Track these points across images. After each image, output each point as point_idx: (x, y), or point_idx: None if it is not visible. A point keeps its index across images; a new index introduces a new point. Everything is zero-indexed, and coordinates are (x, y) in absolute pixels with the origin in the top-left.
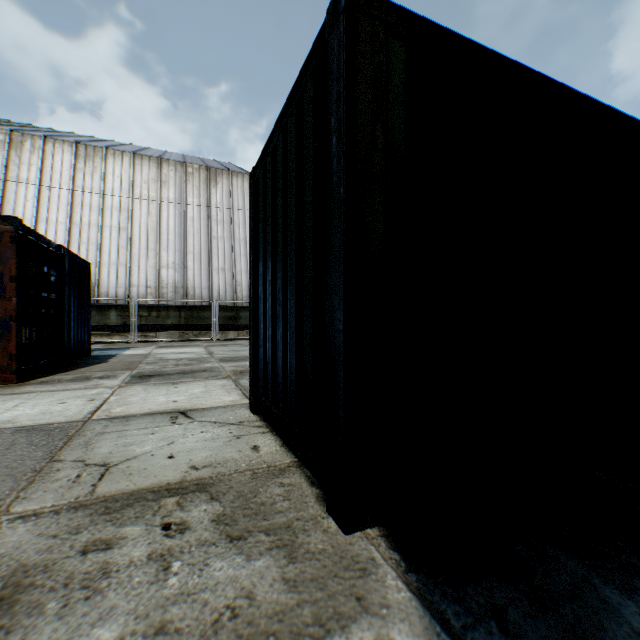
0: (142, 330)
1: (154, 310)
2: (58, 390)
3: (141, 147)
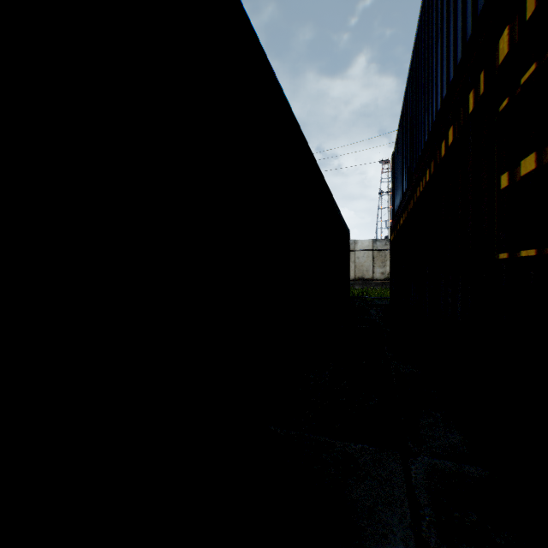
0: None
1: None
2: None
3: None
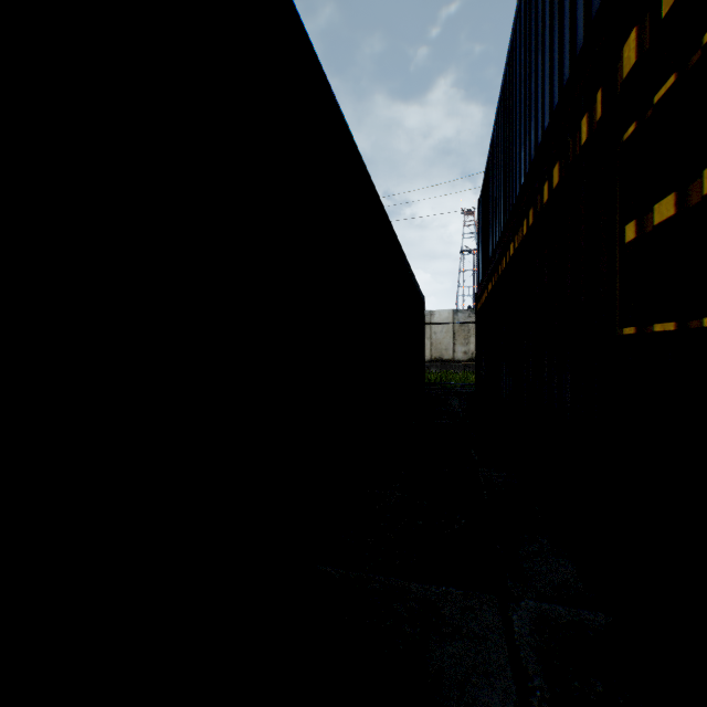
0: None
1: None
2: None
3: None
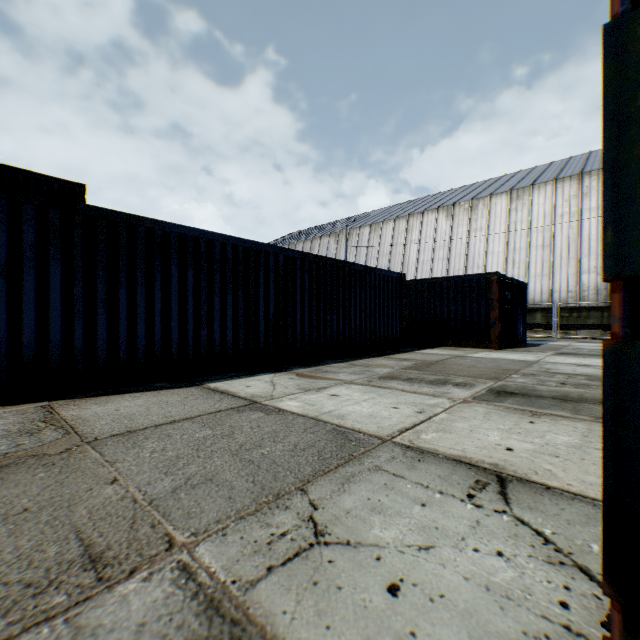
0: (561, 328)
1: (573, 311)
2: (517, 353)
3: (561, 162)
